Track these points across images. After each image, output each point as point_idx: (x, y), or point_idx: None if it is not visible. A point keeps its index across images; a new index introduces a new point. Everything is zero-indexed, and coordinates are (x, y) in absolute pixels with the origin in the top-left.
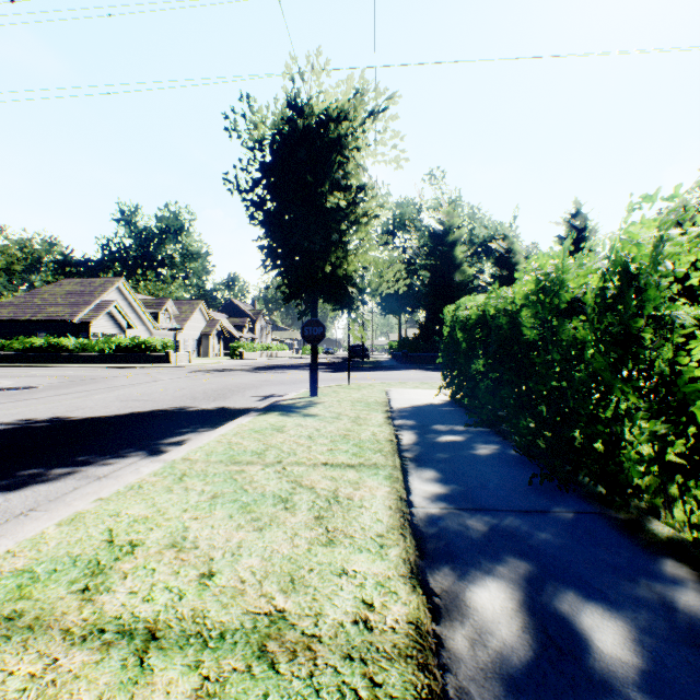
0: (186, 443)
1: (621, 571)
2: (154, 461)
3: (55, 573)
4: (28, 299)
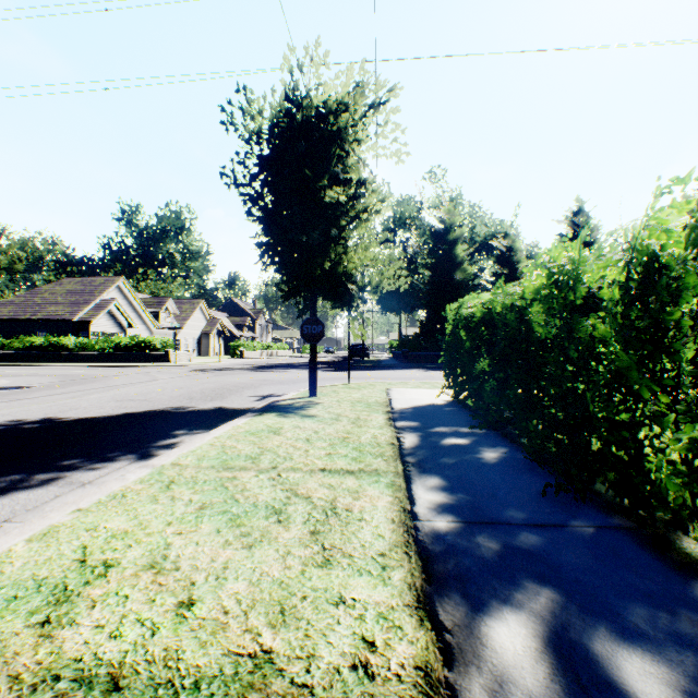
0: (179, 446)
1: (657, 600)
2: (142, 466)
3: (14, 601)
4: (29, 298)
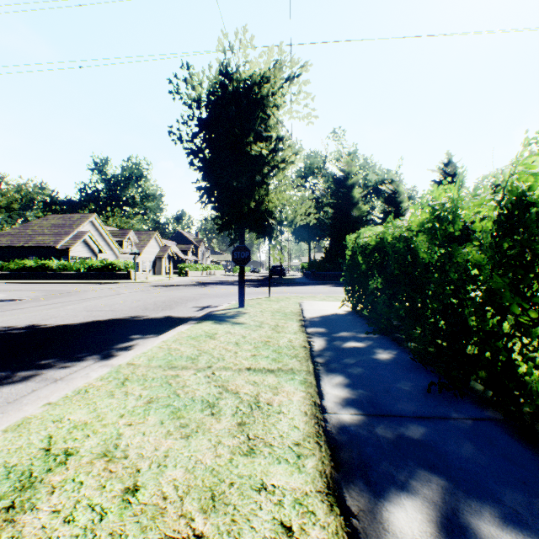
0: (134, 348)
1: (531, 486)
2: (103, 365)
3: None
4: (22, 230)
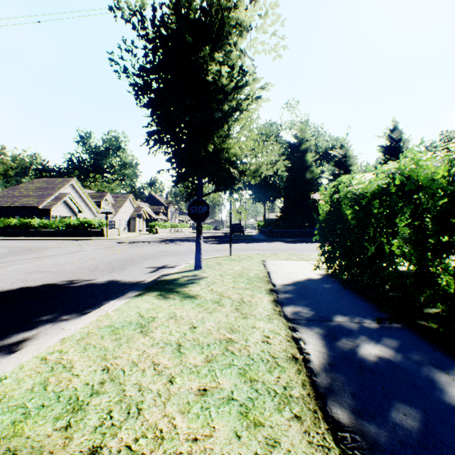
0: (20, 347)
1: None
2: None
3: None
4: (10, 192)
